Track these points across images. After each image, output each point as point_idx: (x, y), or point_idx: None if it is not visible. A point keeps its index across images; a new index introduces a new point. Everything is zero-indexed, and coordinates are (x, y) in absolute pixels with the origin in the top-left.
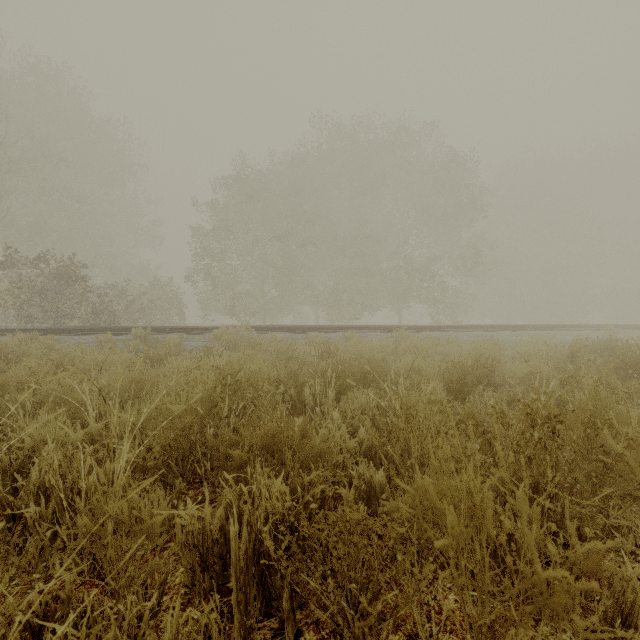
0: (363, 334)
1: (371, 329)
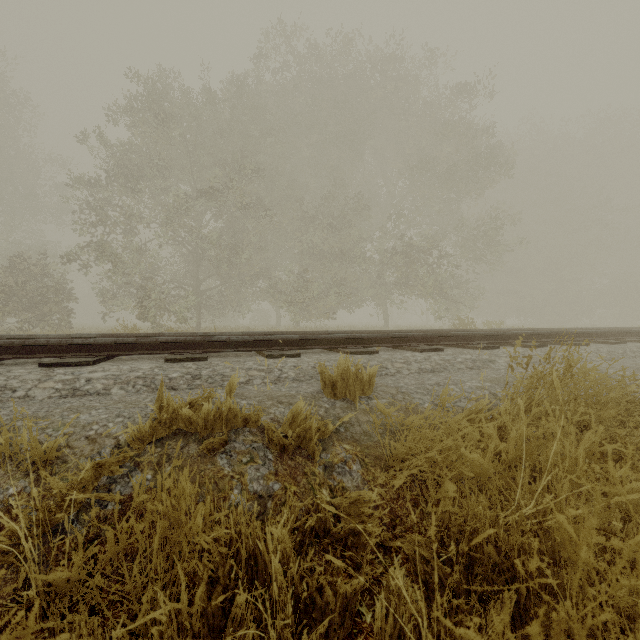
0: (372, 358)
1: (383, 342)
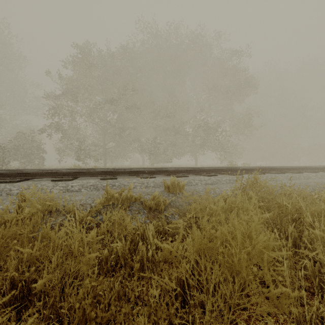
0: (185, 179)
1: (191, 172)
